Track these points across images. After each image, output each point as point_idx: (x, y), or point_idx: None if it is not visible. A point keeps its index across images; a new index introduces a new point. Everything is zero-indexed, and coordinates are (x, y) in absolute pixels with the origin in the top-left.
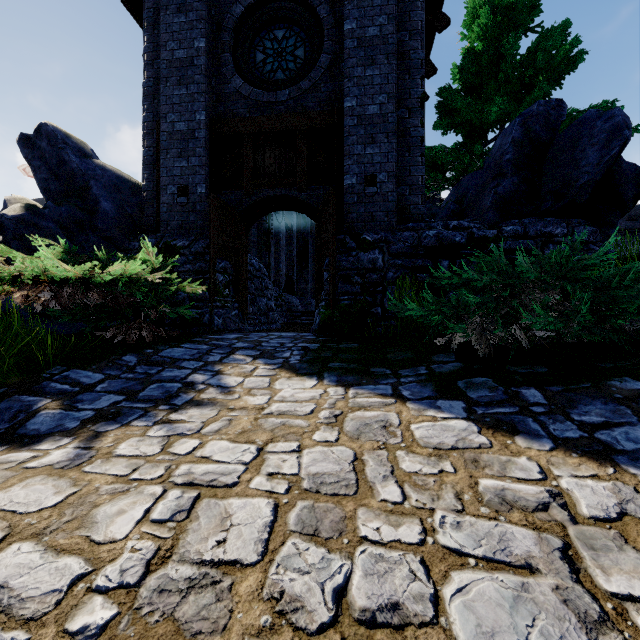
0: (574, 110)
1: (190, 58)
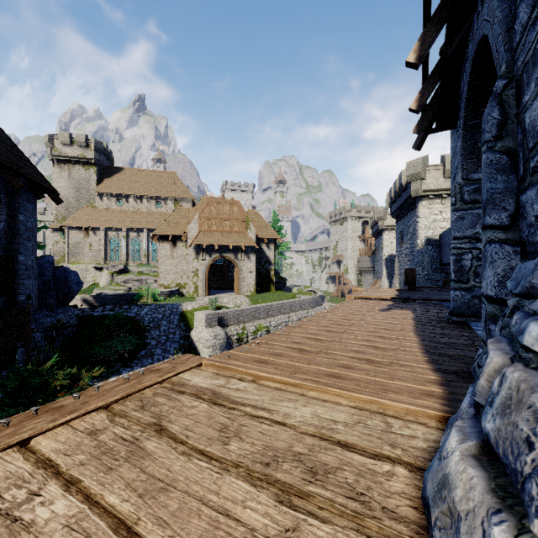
0: None
1: None
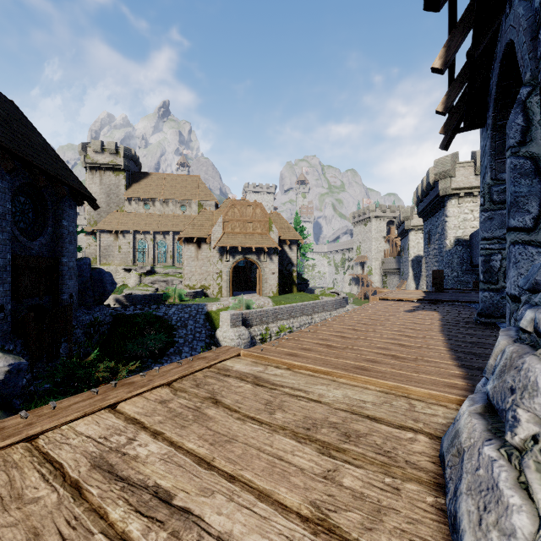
0: None
1: (5, 213)
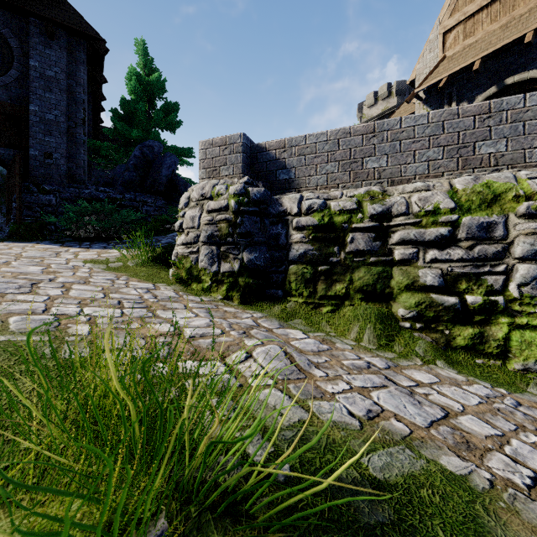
0: (177, 147)
1: None
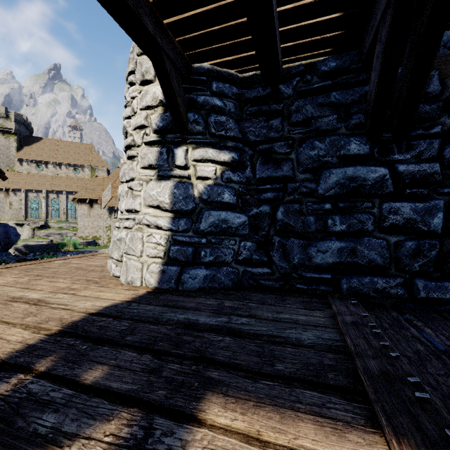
0: None
1: None
